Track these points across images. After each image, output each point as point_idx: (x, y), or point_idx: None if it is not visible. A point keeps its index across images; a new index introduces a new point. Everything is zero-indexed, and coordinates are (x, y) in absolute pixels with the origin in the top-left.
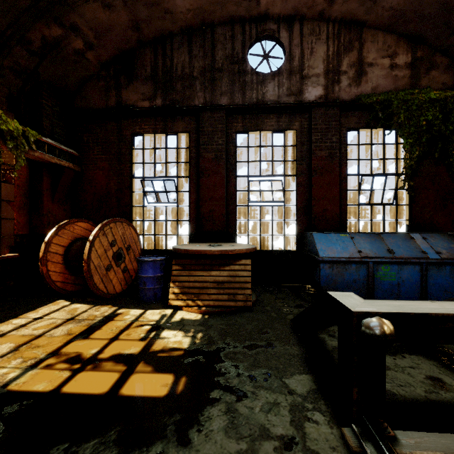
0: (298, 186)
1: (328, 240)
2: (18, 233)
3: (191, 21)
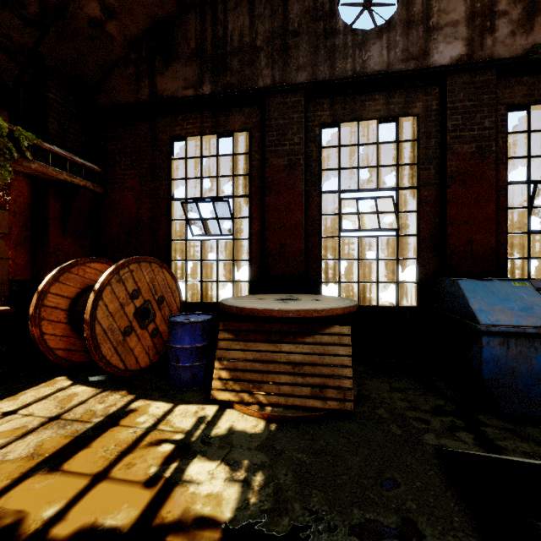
0: (421, 204)
1: (491, 292)
2: (14, 277)
3: None
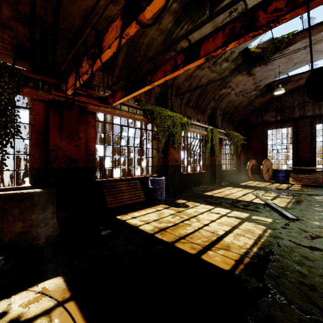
0: None
1: None
2: (235, 163)
3: (293, 88)
